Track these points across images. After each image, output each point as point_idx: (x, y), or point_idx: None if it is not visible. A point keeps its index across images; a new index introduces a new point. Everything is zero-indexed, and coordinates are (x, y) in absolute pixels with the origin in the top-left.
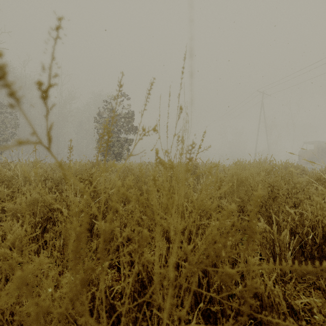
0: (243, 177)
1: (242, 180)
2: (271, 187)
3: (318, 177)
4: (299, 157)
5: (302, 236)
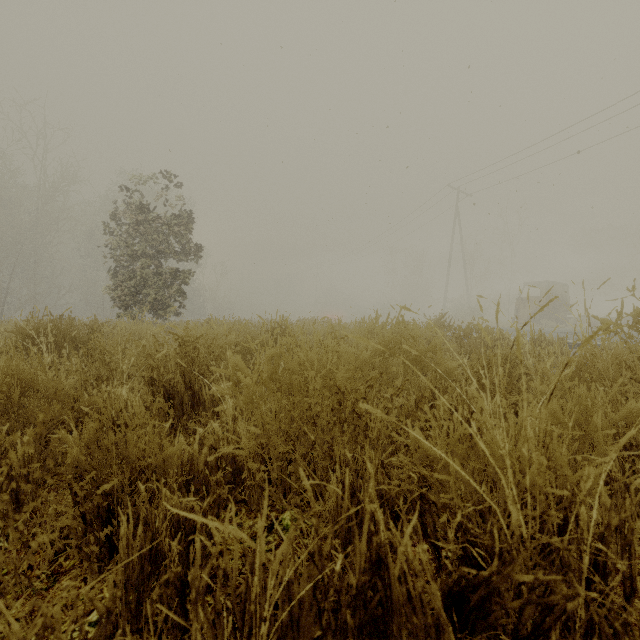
0: (296, 365)
1: (261, 378)
2: (340, 394)
3: (491, 359)
4: (517, 310)
5: (320, 561)
